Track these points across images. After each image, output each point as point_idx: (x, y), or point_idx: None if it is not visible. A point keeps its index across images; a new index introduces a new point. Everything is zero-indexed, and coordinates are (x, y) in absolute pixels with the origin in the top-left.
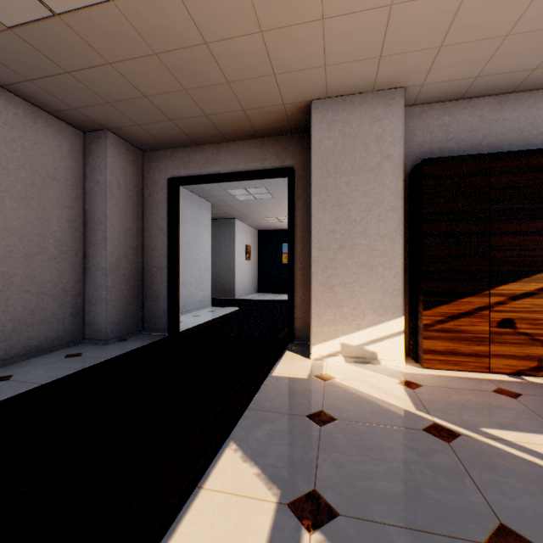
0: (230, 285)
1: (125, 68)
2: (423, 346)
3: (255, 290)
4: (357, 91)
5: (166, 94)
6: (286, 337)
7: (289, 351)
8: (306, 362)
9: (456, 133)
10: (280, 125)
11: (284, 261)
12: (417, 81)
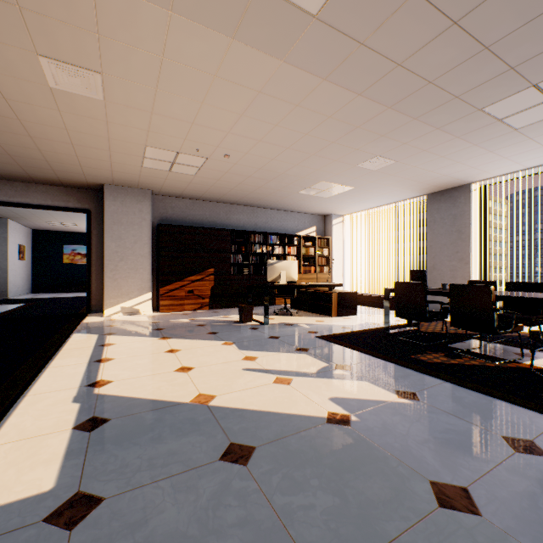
0: (1, 285)
1: None
2: (160, 304)
3: (30, 291)
4: (130, 186)
5: (2, 163)
6: (85, 312)
7: (90, 316)
8: (102, 318)
9: (177, 211)
10: (82, 186)
11: (67, 262)
12: (157, 190)
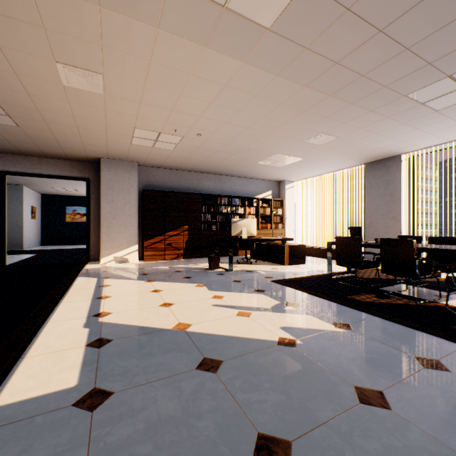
0: (18, 239)
1: (6, 134)
2: (145, 254)
3: (40, 243)
4: (121, 159)
5: (22, 142)
6: (85, 261)
7: (89, 264)
8: (99, 265)
9: (158, 179)
10: (83, 159)
11: (69, 220)
12: (142, 162)
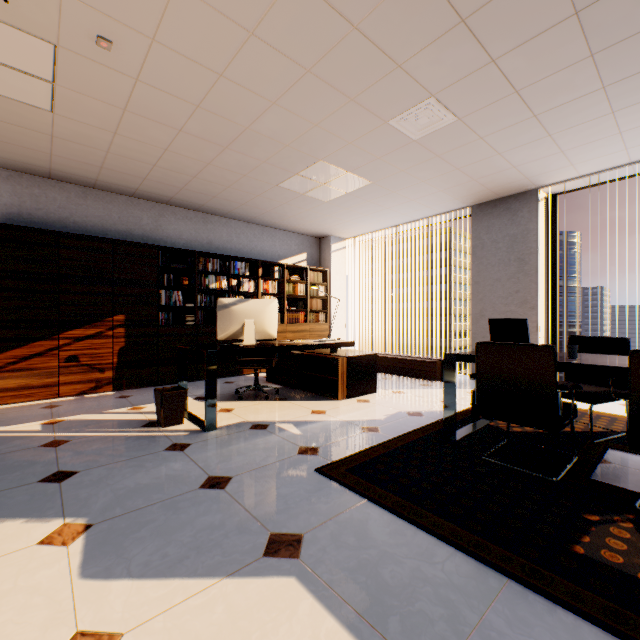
0: None
1: None
2: None
3: None
4: None
5: None
6: None
7: None
8: None
9: (46, 205)
10: None
11: None
12: None
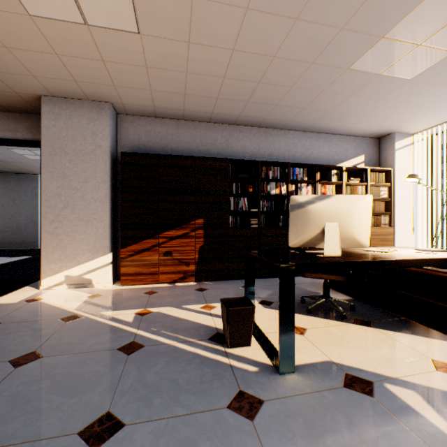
0: (33, 236)
1: None
2: (122, 271)
3: None
4: (76, 97)
5: None
6: None
7: (29, 286)
8: (33, 292)
9: (154, 138)
10: (25, 106)
11: None
12: (116, 101)
